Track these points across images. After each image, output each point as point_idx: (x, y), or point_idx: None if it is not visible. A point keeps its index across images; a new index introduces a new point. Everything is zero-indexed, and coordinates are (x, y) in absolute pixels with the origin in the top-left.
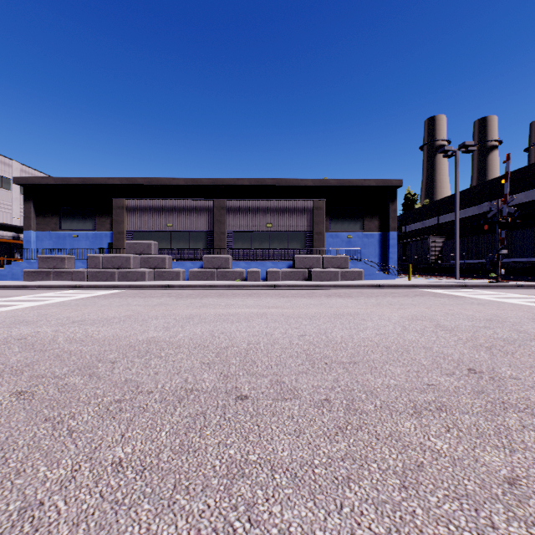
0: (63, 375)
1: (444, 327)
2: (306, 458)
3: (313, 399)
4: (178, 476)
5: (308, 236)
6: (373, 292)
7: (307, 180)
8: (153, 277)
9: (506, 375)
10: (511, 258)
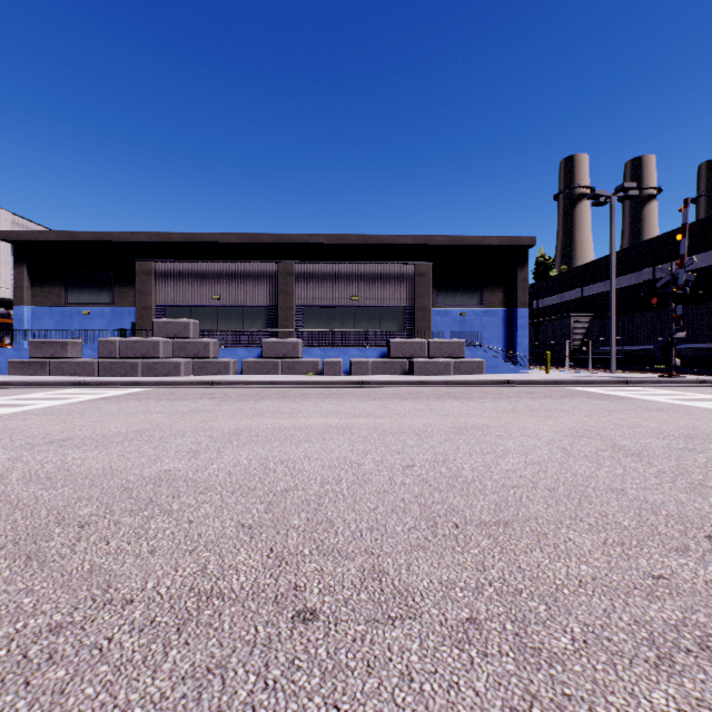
0: None
1: (626, 449)
2: None
3: (445, 621)
4: None
5: (408, 313)
6: (501, 391)
7: (405, 237)
8: (192, 369)
9: None
10: (684, 344)
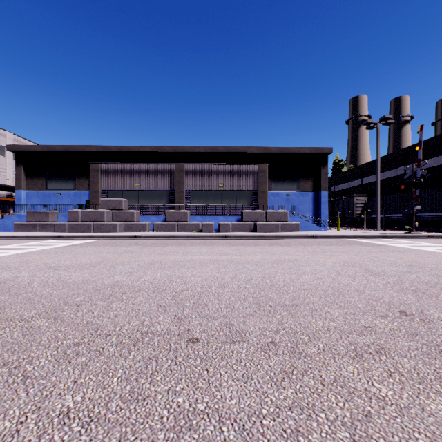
0: (30, 318)
1: (372, 272)
2: (254, 407)
3: (259, 342)
4: (124, 429)
5: (254, 194)
6: (308, 241)
7: (252, 148)
8: (123, 228)
9: (434, 317)
10: (422, 213)
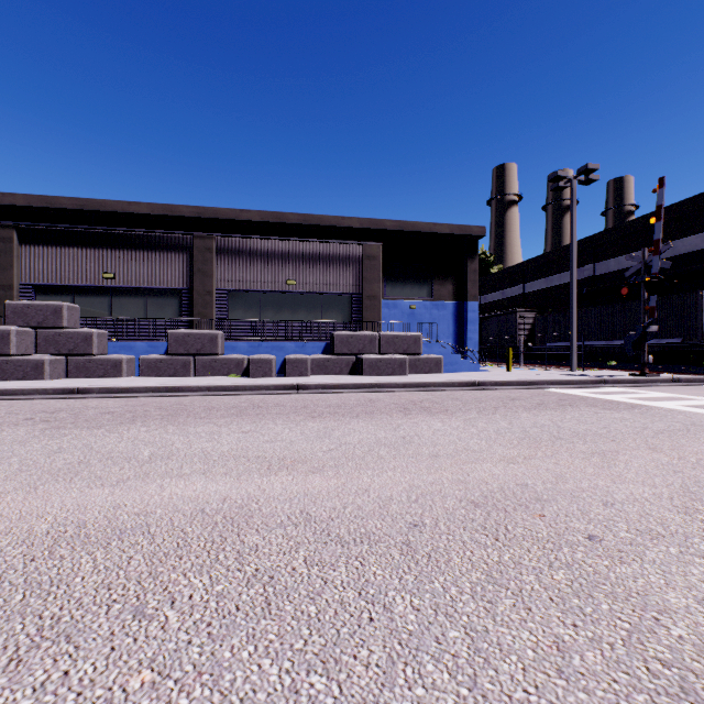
0: None
1: None
2: None
3: None
4: None
5: (355, 301)
6: (476, 396)
7: (351, 220)
8: (65, 370)
9: None
10: None
